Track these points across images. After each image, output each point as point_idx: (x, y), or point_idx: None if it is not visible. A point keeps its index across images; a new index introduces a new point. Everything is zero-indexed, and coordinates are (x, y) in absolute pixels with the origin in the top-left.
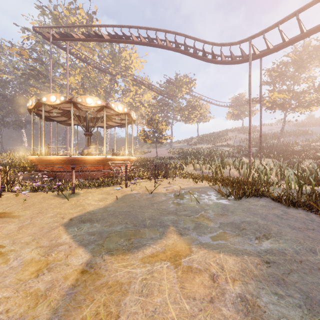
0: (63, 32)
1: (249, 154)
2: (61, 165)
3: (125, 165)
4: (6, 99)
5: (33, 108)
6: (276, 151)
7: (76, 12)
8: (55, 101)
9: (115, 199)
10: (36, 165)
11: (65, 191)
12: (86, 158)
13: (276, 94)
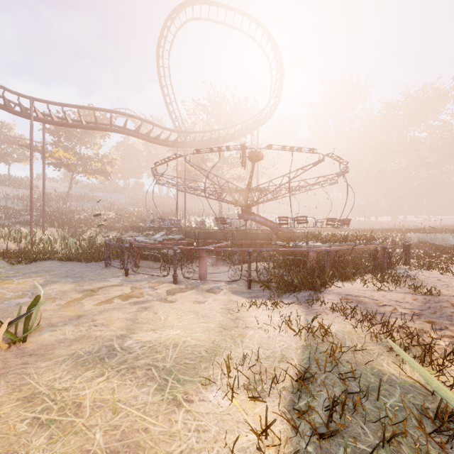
0: None
1: (31, 224)
2: None
3: None
4: None
5: None
6: (62, 219)
7: None
8: None
9: None
10: None
11: None
12: None
13: (62, 152)
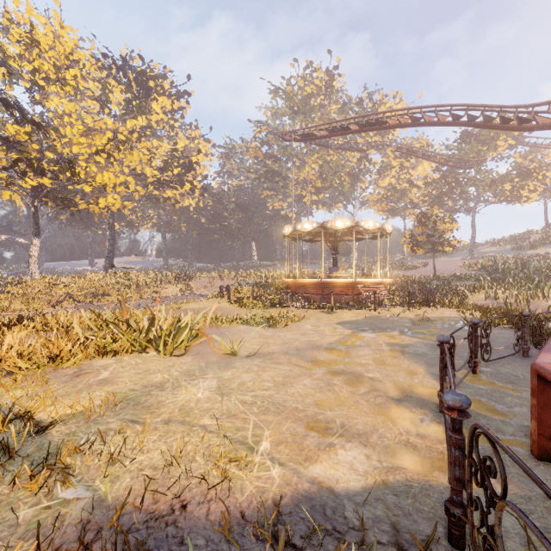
0: (297, 110)
1: None
2: (312, 288)
3: (374, 291)
4: (242, 210)
5: (288, 235)
6: None
7: (312, 77)
8: (308, 228)
9: (364, 318)
10: (289, 287)
11: (325, 310)
12: (336, 281)
13: None
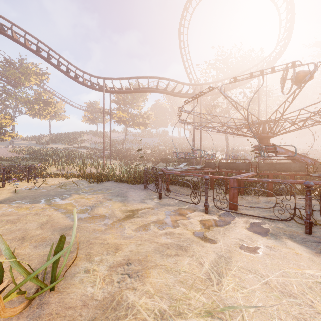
0: None
1: (104, 157)
2: None
3: (4, 167)
4: None
5: None
6: (121, 155)
7: None
8: None
9: (11, 193)
10: None
11: None
12: None
13: (121, 113)
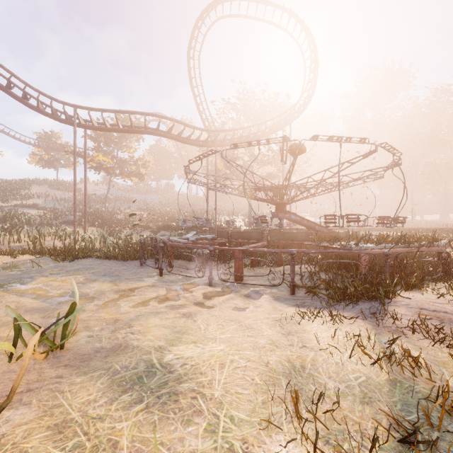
0: None
1: (75, 224)
2: None
3: None
4: None
5: None
6: (101, 219)
7: None
8: None
9: None
10: None
11: None
12: None
13: (101, 156)
